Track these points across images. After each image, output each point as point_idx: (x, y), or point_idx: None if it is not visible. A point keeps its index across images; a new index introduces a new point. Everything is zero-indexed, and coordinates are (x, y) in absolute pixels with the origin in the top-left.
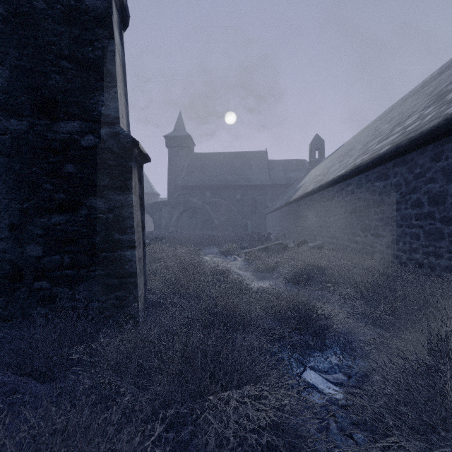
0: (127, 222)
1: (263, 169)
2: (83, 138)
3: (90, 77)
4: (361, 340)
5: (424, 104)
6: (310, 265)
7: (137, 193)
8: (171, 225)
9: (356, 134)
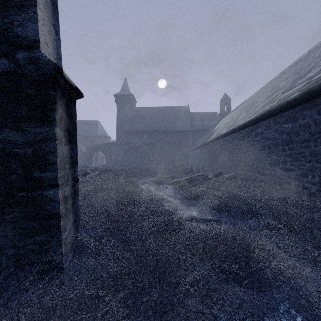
0: (48, 157)
1: (186, 119)
2: None
3: None
4: None
5: None
6: (231, 194)
7: (64, 127)
8: (118, 160)
9: (255, 92)
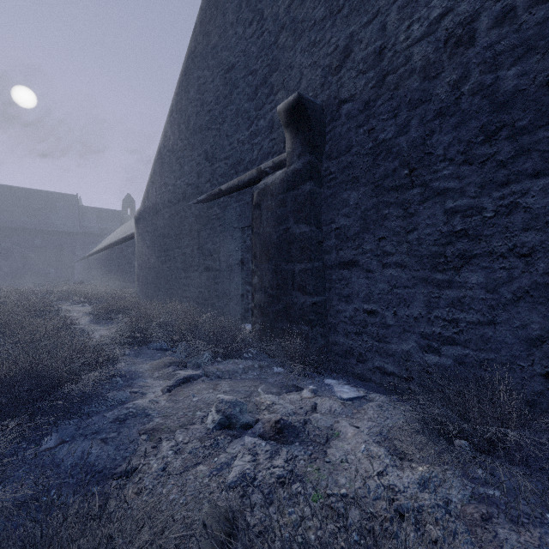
0: None
1: (73, 215)
2: None
3: None
4: None
5: None
6: (69, 288)
7: None
8: None
9: None
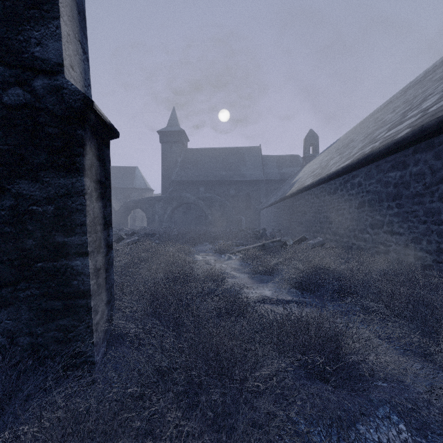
0: (75, 217)
1: (257, 165)
2: (6, 92)
3: (16, 1)
4: (431, 402)
5: (441, 86)
6: (318, 267)
7: (95, 176)
8: (164, 221)
9: (352, 128)
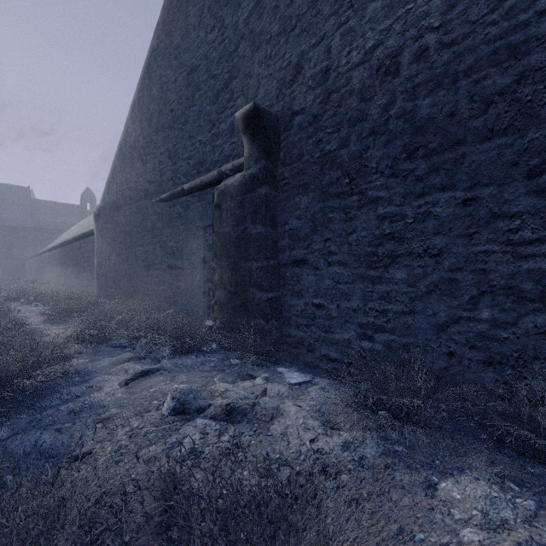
0: None
1: (24, 209)
2: None
3: None
4: None
5: None
6: (20, 287)
7: None
8: None
9: None
